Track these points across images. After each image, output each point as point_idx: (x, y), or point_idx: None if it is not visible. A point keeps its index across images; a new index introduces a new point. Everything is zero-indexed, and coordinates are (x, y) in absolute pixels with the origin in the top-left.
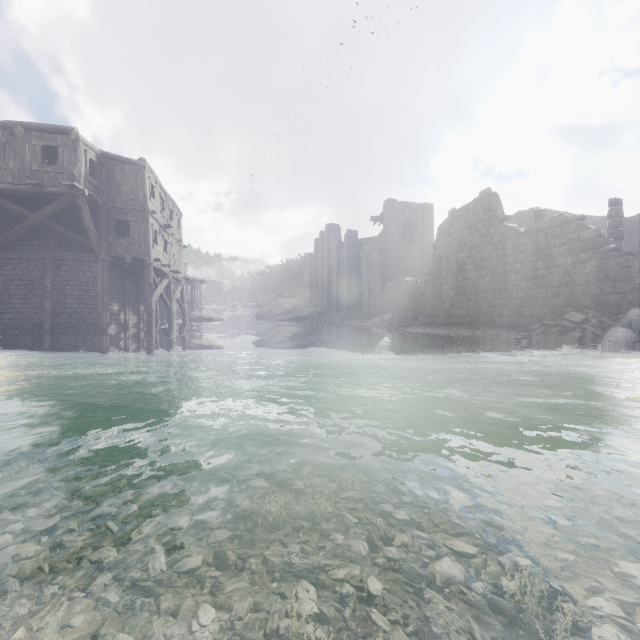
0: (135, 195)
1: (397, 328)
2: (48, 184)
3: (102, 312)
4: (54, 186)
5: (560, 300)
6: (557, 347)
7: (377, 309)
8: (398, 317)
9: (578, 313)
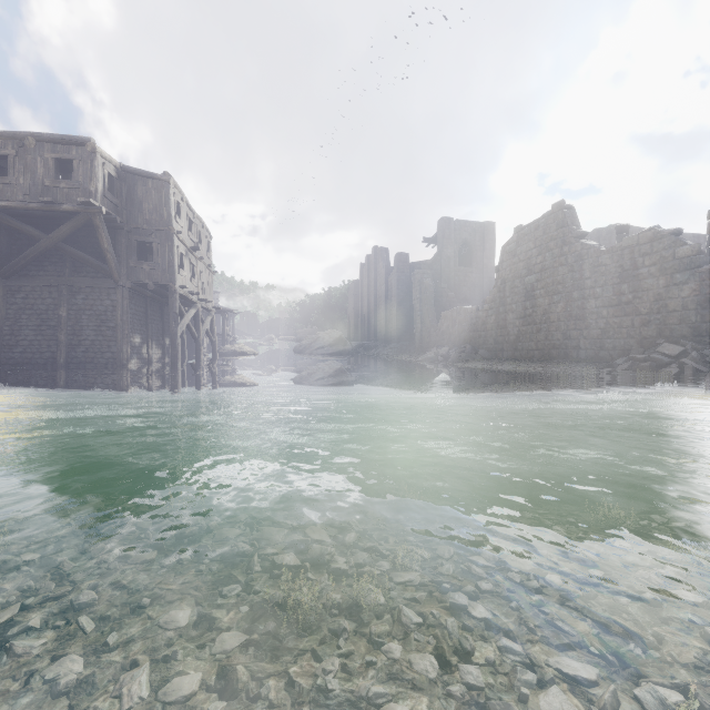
0: (159, 214)
1: (454, 363)
2: (62, 201)
3: (122, 345)
4: (68, 204)
5: (650, 330)
6: (650, 385)
7: (431, 342)
8: (455, 351)
9: (673, 345)
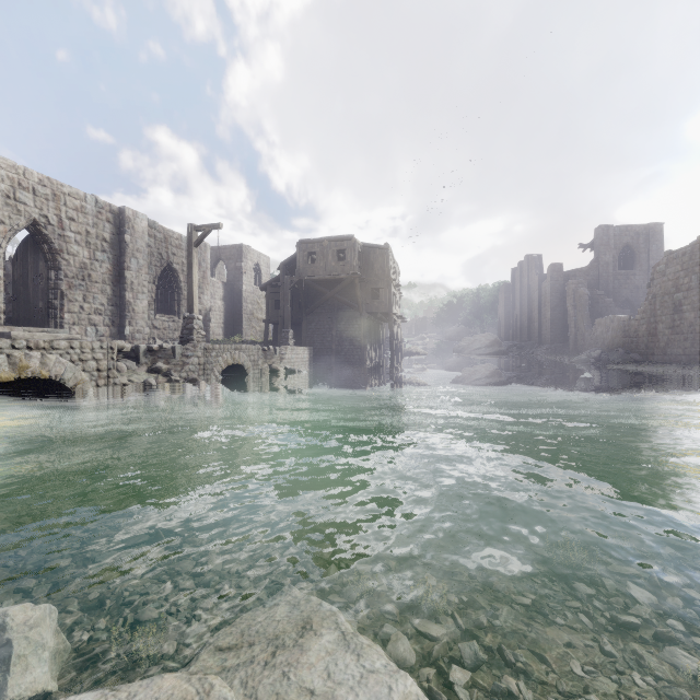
0: (382, 270)
1: (605, 365)
2: (340, 273)
3: (364, 351)
4: (343, 274)
5: None
6: None
7: (585, 344)
8: (607, 354)
9: None
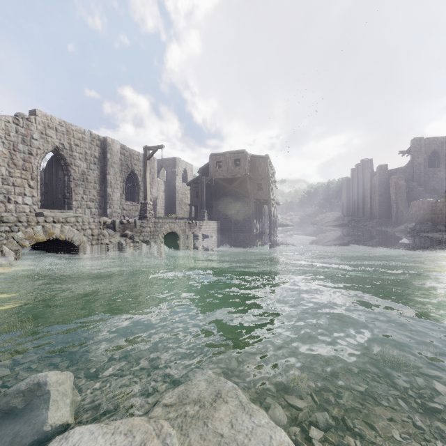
0: (264, 171)
1: (418, 233)
2: (237, 174)
3: (252, 224)
4: (239, 174)
5: None
6: None
7: (403, 219)
8: (420, 225)
9: None
